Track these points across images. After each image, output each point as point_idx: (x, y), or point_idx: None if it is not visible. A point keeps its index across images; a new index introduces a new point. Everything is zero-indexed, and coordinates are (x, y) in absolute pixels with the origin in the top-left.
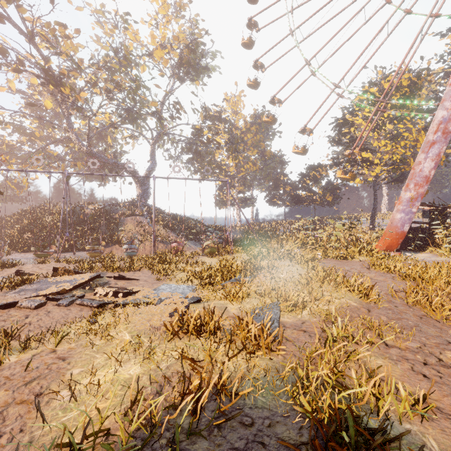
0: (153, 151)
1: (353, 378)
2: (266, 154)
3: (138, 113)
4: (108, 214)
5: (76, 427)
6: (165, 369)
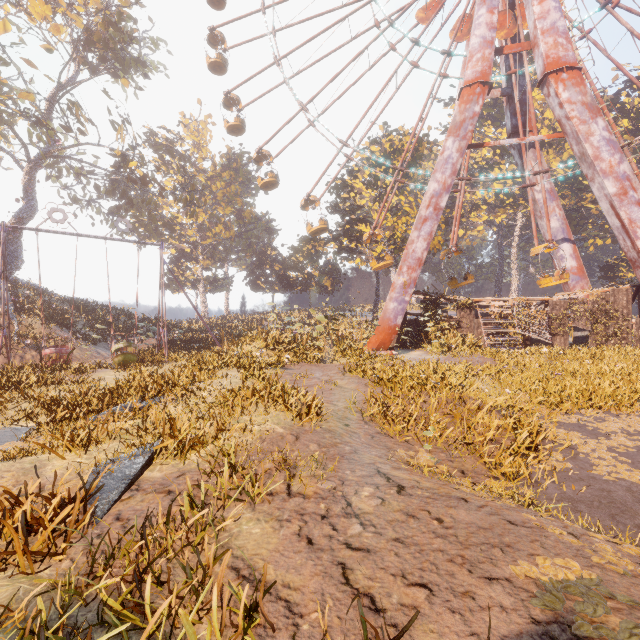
0: (29, 184)
1: (145, 594)
2: (245, 215)
3: None
4: None
5: None
6: None
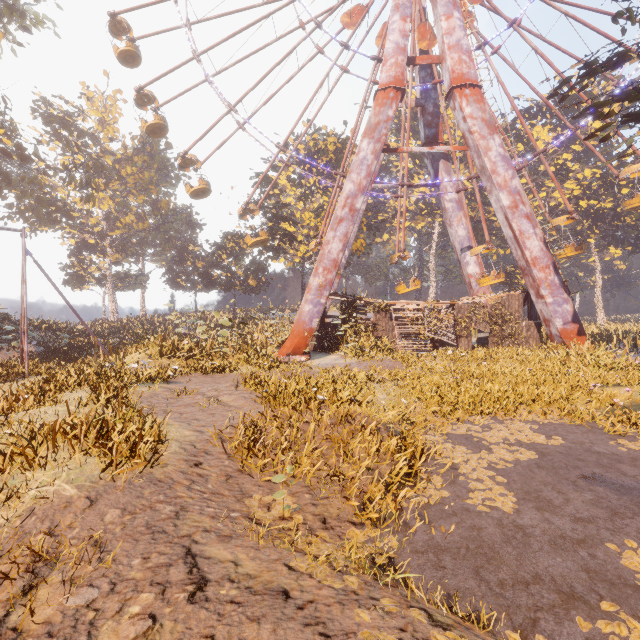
0: None
1: None
2: (162, 206)
3: None
4: None
5: None
6: None
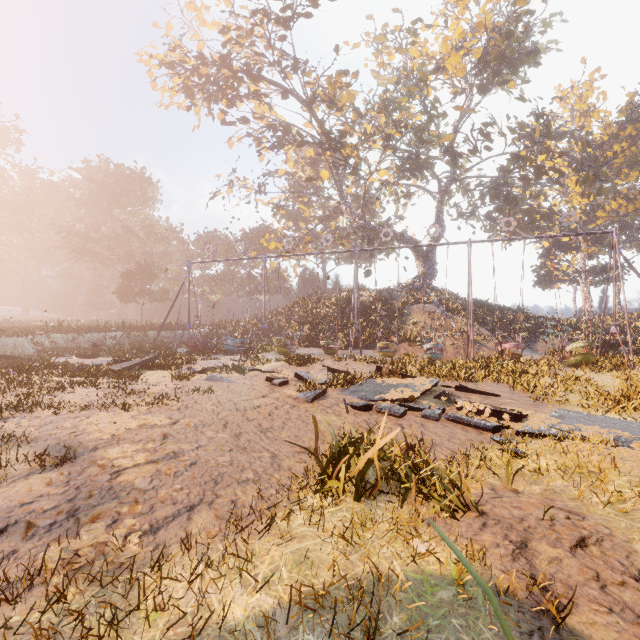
0: (440, 210)
1: None
2: None
3: (421, 158)
4: (387, 302)
5: None
6: None
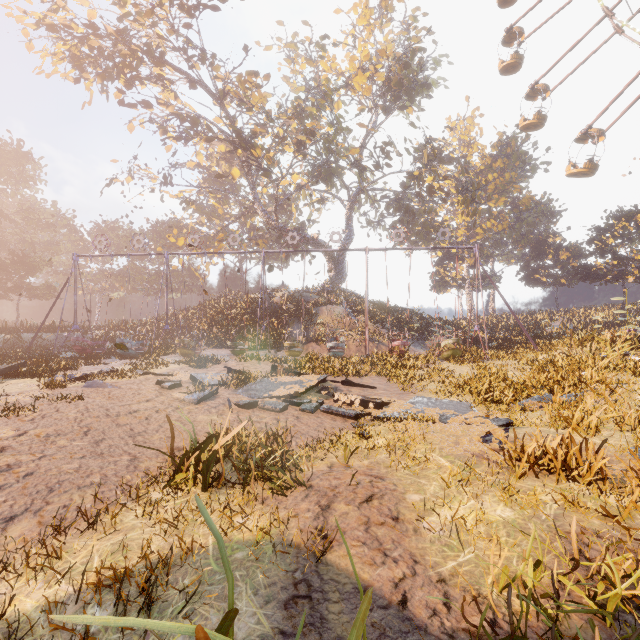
0: (349, 217)
1: None
2: (522, 202)
3: (332, 167)
4: (299, 303)
5: (513, 577)
6: (554, 520)
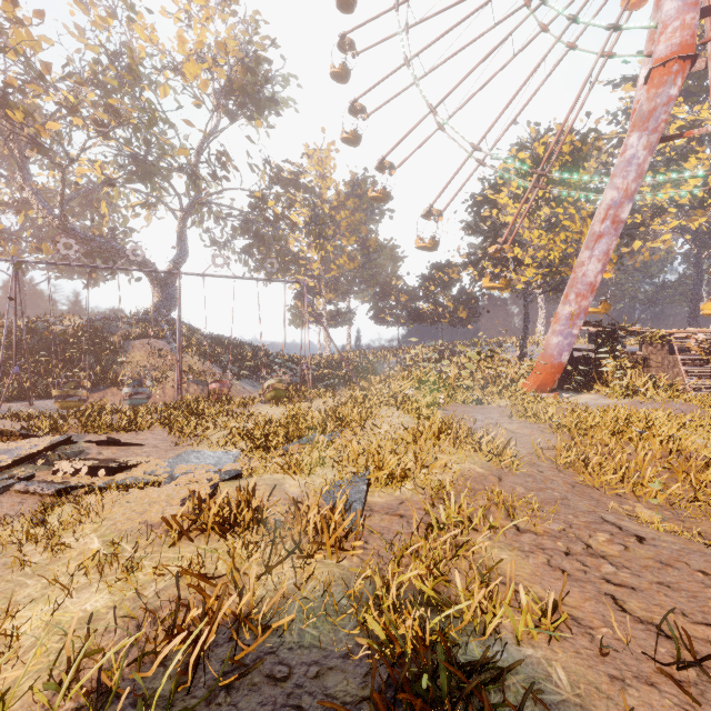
0: (182, 231)
1: (456, 585)
2: (370, 244)
3: (155, 165)
4: (98, 335)
5: None
6: (153, 596)
